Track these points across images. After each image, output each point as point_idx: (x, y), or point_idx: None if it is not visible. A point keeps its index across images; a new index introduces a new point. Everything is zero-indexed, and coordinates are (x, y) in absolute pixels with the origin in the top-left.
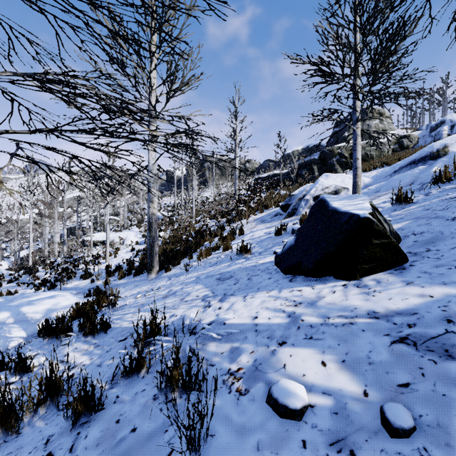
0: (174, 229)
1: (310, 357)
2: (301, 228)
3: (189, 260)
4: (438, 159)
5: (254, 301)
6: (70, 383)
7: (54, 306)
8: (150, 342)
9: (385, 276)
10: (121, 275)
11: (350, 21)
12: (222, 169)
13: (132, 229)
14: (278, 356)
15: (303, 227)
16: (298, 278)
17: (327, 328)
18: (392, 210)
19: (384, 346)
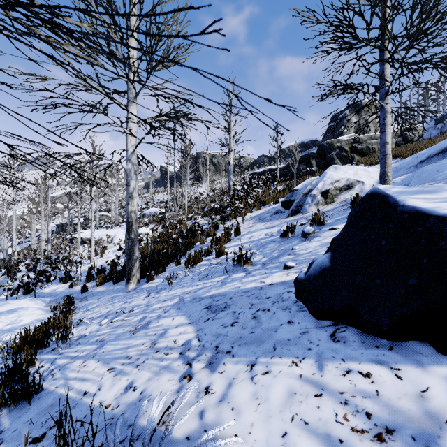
0: (165, 227)
1: None
2: (338, 239)
3: (177, 266)
4: None
5: (271, 387)
6: None
7: (9, 325)
8: None
9: None
10: (100, 281)
11: None
12: (216, 165)
13: (123, 225)
14: None
15: (343, 238)
16: (349, 335)
17: None
18: None
19: None
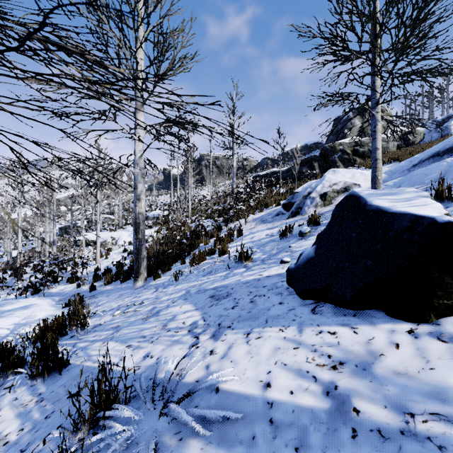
0: (169, 229)
1: None
2: (322, 234)
3: (182, 265)
4: None
5: (261, 346)
6: None
7: (25, 320)
8: (98, 422)
9: None
10: (108, 280)
11: None
12: (220, 168)
13: (127, 228)
14: None
15: (326, 233)
16: (325, 309)
17: (420, 448)
18: None
19: None
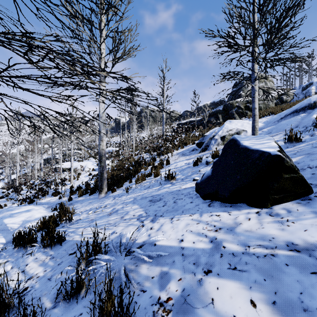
0: (120, 160)
1: (237, 292)
2: (216, 162)
3: (130, 183)
4: (315, 109)
5: (179, 224)
6: (22, 296)
7: (28, 218)
8: (92, 261)
9: (293, 206)
10: (80, 194)
11: (251, 3)
12: (154, 117)
13: (90, 159)
14: (205, 287)
15: (218, 161)
16: (216, 204)
17: (249, 258)
18: (285, 147)
19: (315, 288)
